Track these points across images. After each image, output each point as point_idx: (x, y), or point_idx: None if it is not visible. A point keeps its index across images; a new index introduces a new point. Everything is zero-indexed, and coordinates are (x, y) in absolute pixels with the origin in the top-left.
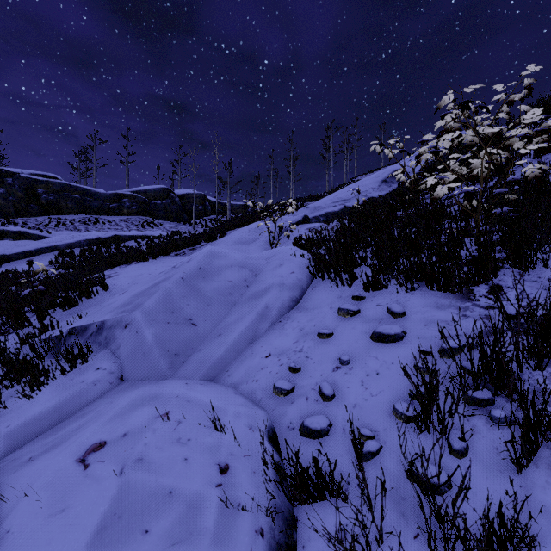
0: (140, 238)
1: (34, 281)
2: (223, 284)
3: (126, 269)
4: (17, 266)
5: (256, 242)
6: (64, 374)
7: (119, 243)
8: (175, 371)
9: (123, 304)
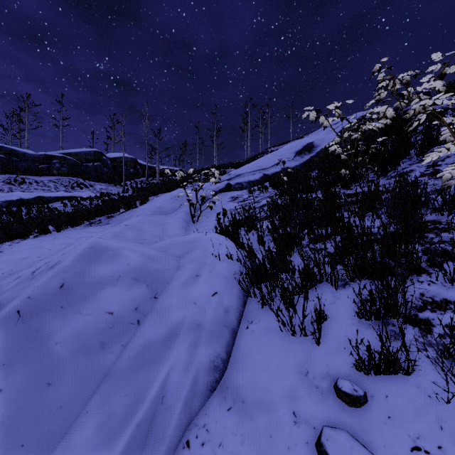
0: (67, 199)
1: None
2: (94, 321)
3: (17, 245)
4: None
5: (177, 212)
6: None
7: (43, 204)
8: None
9: None
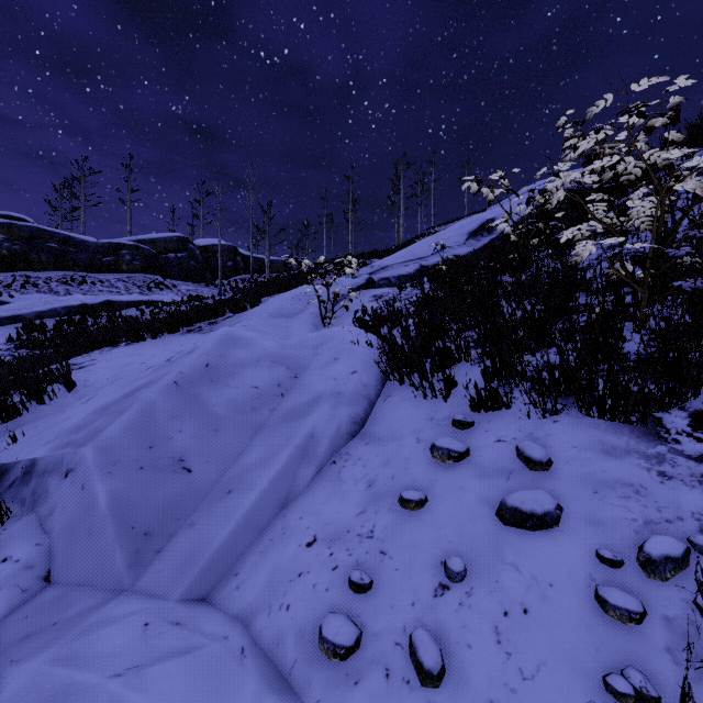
0: (144, 304)
1: None
2: (243, 392)
3: (110, 353)
4: None
5: (302, 315)
6: None
7: (113, 311)
8: (140, 572)
9: (74, 427)
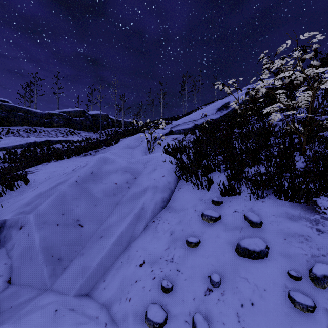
0: (64, 142)
1: None
2: (109, 186)
3: (47, 166)
4: None
5: (139, 147)
6: None
7: (49, 145)
8: (55, 279)
9: (26, 203)
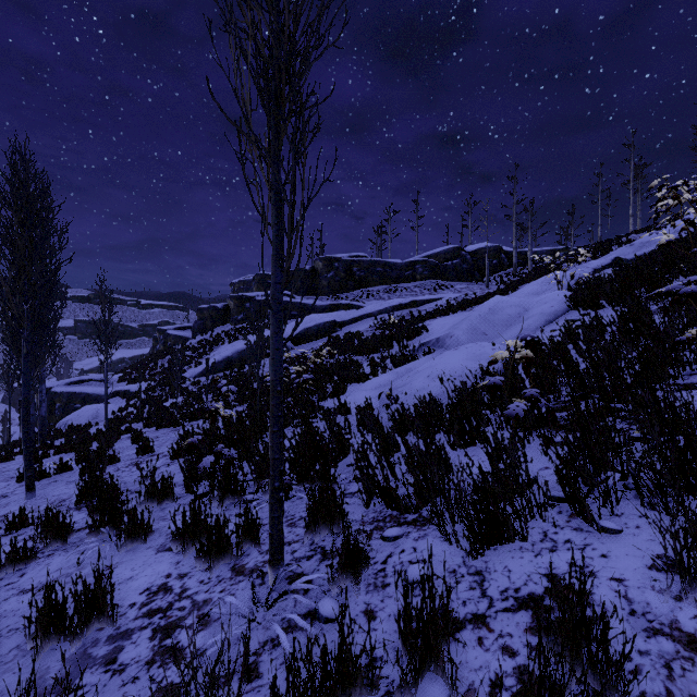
0: (433, 301)
1: (389, 327)
2: (504, 316)
3: (435, 321)
4: (350, 329)
5: (546, 292)
6: (427, 355)
7: (416, 307)
8: None
9: (447, 330)
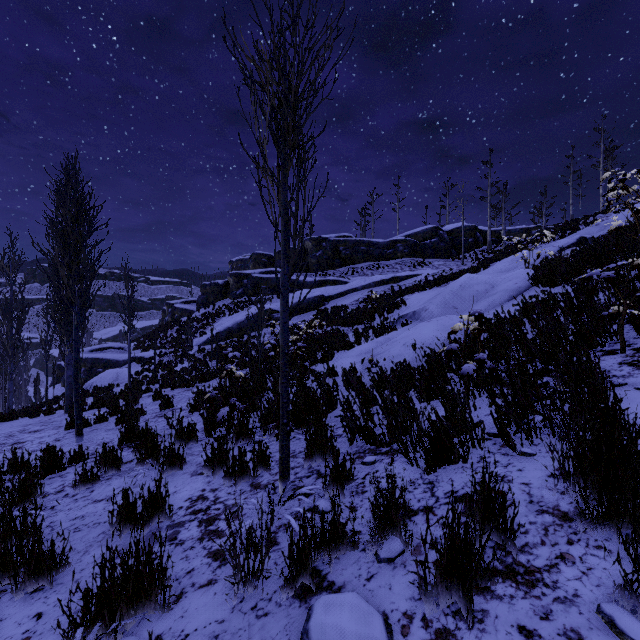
0: (413, 277)
1: (371, 301)
2: (473, 292)
3: (413, 296)
4: (337, 303)
5: (515, 269)
6: (404, 326)
7: (396, 282)
8: None
9: (422, 304)
